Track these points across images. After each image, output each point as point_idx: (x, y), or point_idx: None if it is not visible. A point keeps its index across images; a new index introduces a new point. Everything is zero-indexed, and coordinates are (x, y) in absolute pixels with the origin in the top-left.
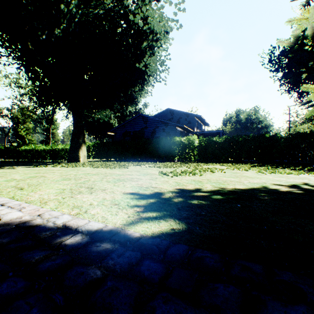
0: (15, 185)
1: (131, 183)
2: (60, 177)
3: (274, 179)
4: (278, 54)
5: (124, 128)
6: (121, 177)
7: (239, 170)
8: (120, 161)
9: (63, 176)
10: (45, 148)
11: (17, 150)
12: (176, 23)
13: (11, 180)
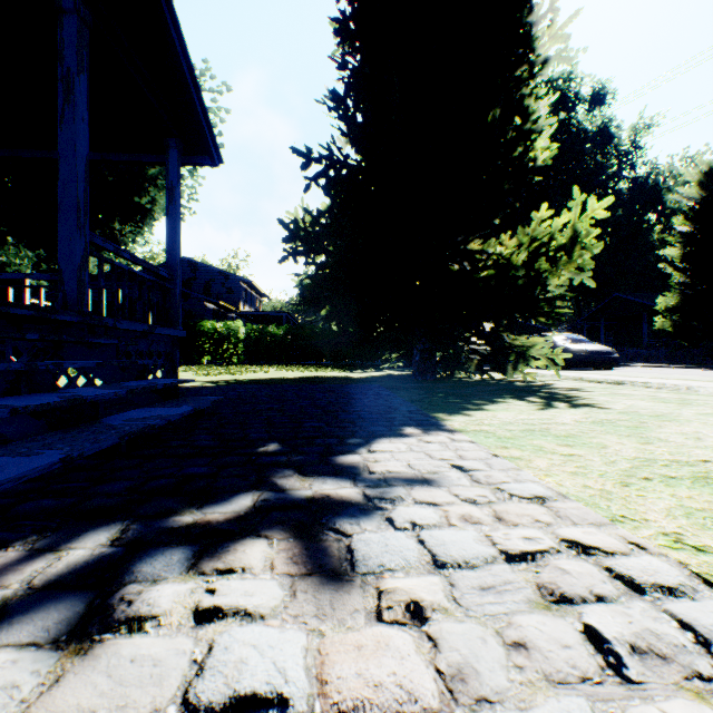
0: None
1: None
2: None
3: (301, 375)
4: None
5: None
6: None
7: (287, 371)
8: None
9: None
10: None
11: None
12: None
13: None
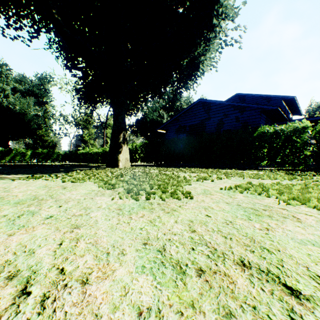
0: None
1: None
2: None
3: None
4: None
5: (177, 123)
6: None
7: None
8: (173, 165)
9: None
10: (97, 151)
11: (76, 153)
12: None
13: None
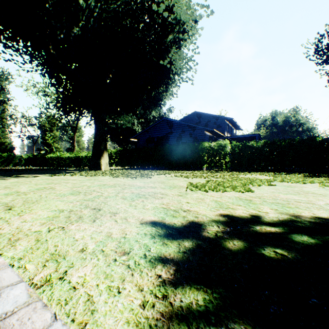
0: (8, 202)
1: (154, 202)
2: (69, 190)
3: None
4: (327, 43)
5: (147, 134)
6: (142, 191)
7: (292, 182)
8: (144, 169)
9: (74, 189)
10: (69, 156)
11: (44, 158)
12: (207, 9)
13: (12, 194)
